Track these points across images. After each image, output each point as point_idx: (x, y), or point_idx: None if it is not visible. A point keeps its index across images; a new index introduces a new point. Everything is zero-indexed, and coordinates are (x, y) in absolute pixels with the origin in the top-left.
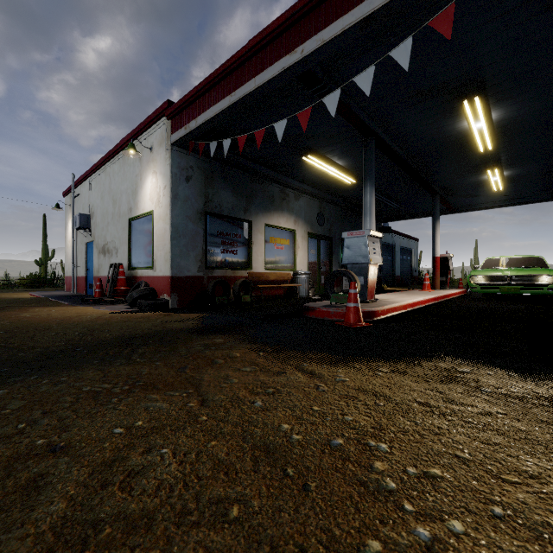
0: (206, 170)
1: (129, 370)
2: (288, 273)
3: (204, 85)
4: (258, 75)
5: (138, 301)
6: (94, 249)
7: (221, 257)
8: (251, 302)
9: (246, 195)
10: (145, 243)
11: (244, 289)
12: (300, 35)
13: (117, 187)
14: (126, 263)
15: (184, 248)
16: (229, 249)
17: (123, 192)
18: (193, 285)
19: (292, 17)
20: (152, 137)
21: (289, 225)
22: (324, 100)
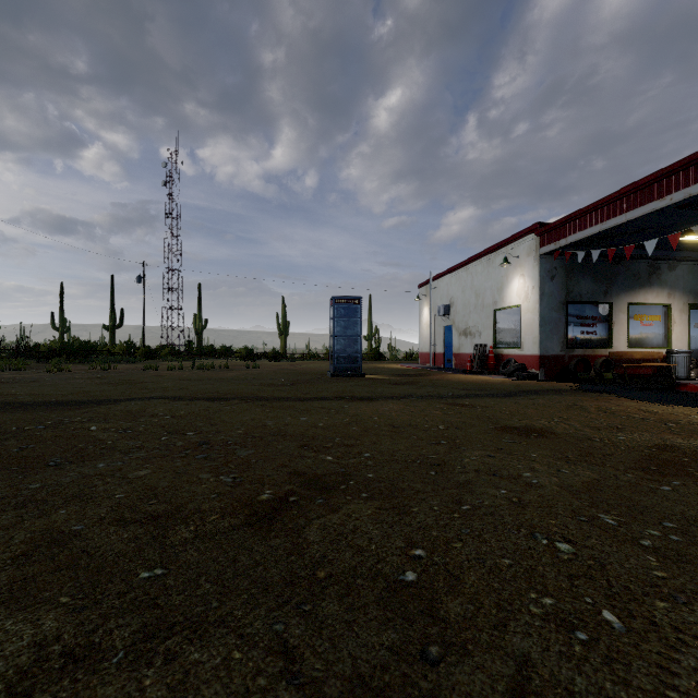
0: (567, 267)
1: (570, 397)
2: (658, 351)
3: (575, 216)
4: (629, 212)
5: (516, 373)
6: (454, 331)
7: (580, 339)
8: (612, 379)
9: (606, 279)
10: (511, 329)
11: (603, 367)
12: (668, 187)
13: (480, 284)
14: (490, 343)
15: (549, 333)
16: (588, 331)
17: (487, 288)
18: (556, 362)
19: (661, 176)
20: (519, 248)
21: (660, 299)
22: (693, 228)
